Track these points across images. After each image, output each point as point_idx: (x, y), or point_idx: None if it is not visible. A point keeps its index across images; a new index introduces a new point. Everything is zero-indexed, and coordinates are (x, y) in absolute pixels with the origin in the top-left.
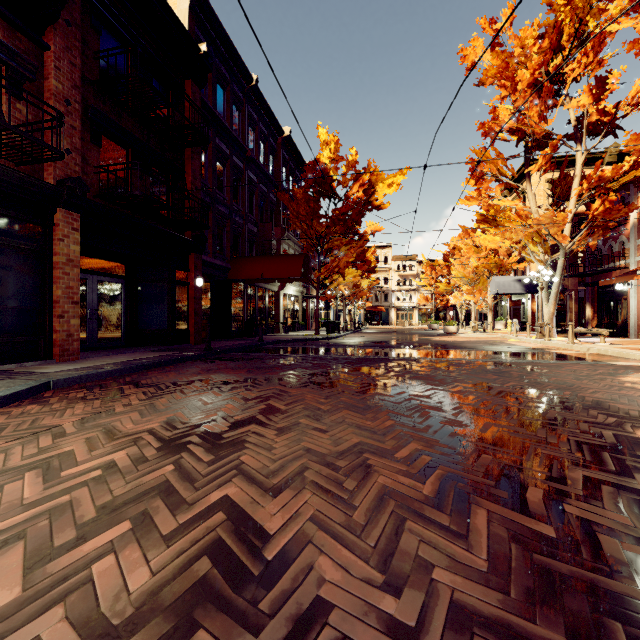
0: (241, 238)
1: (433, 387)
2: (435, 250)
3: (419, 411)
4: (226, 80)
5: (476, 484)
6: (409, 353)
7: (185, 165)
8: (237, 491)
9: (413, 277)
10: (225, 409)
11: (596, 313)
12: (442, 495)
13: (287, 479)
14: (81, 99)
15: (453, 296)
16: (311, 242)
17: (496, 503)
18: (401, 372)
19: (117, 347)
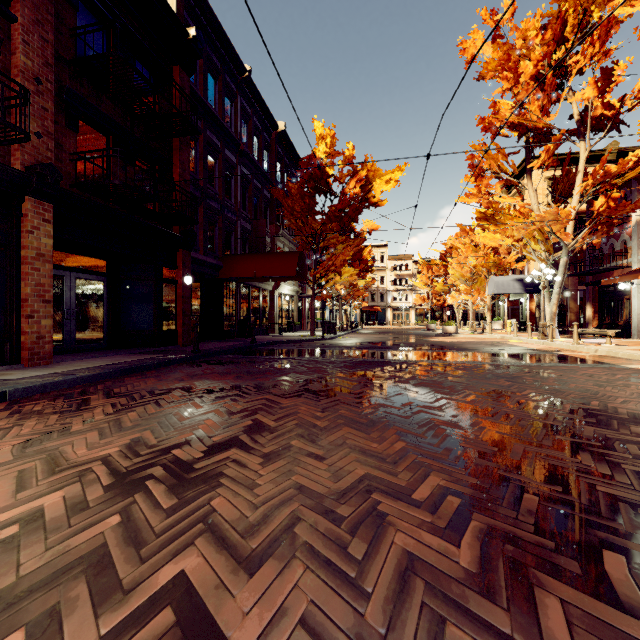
0: (234, 235)
1: (443, 396)
2: (432, 249)
3: (432, 428)
4: (218, 70)
5: (529, 546)
6: (410, 355)
7: (173, 156)
8: (199, 563)
9: (409, 277)
10: (203, 426)
11: (597, 313)
12: (488, 568)
13: (271, 539)
14: (55, 79)
15: (450, 296)
16: (306, 240)
17: (567, 583)
18: (404, 377)
19: (98, 349)
